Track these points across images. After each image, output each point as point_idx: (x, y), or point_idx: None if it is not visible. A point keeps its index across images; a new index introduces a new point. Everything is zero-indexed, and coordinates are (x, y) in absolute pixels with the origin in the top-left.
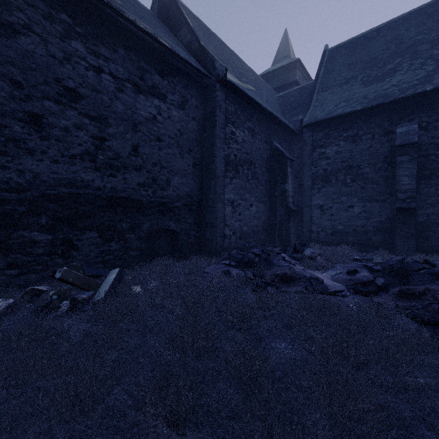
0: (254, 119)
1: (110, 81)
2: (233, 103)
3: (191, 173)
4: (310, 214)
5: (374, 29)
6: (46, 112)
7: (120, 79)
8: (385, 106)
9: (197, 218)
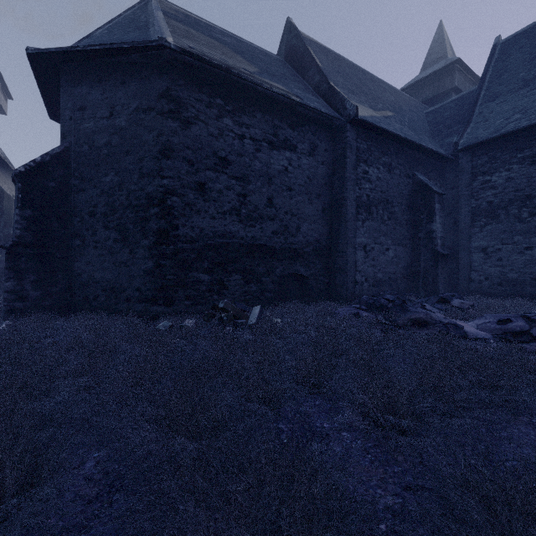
0: (391, 151)
1: (250, 145)
2: (365, 140)
3: (320, 218)
4: (468, 258)
5: None
6: (208, 180)
7: (258, 141)
8: None
9: (326, 263)
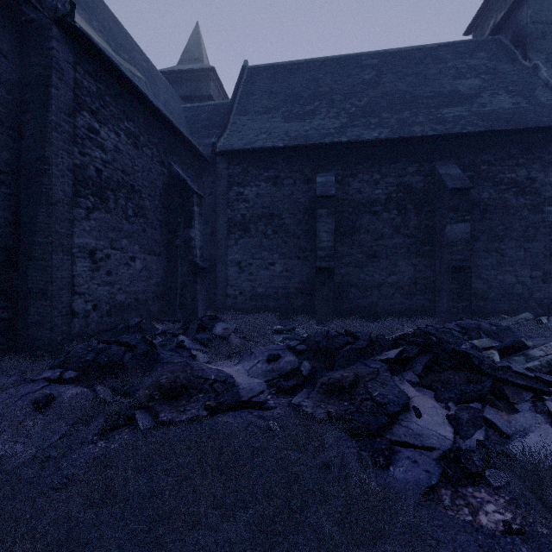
0: (140, 120)
1: None
2: (94, 78)
3: None
4: (225, 272)
5: (295, 62)
6: None
7: None
8: (306, 149)
9: (3, 281)
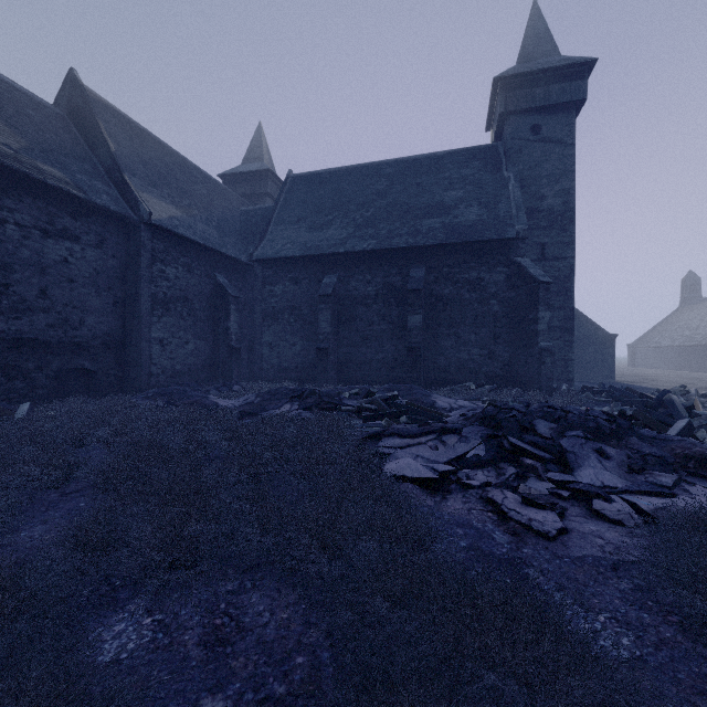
0: (192, 253)
1: (15, 231)
2: (163, 241)
3: (111, 311)
4: (261, 351)
5: (329, 170)
6: None
7: (26, 227)
8: (318, 257)
9: (118, 357)
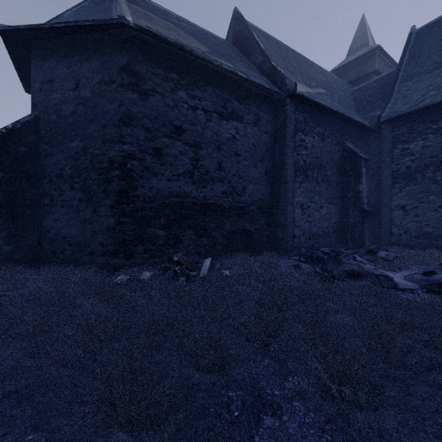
0: (324, 123)
1: (202, 115)
2: (302, 113)
3: (263, 180)
4: (390, 215)
5: None
6: (164, 146)
7: (209, 112)
8: None
9: (268, 219)
